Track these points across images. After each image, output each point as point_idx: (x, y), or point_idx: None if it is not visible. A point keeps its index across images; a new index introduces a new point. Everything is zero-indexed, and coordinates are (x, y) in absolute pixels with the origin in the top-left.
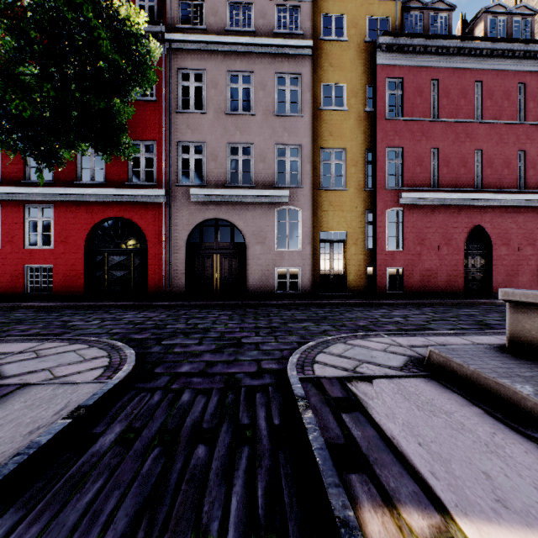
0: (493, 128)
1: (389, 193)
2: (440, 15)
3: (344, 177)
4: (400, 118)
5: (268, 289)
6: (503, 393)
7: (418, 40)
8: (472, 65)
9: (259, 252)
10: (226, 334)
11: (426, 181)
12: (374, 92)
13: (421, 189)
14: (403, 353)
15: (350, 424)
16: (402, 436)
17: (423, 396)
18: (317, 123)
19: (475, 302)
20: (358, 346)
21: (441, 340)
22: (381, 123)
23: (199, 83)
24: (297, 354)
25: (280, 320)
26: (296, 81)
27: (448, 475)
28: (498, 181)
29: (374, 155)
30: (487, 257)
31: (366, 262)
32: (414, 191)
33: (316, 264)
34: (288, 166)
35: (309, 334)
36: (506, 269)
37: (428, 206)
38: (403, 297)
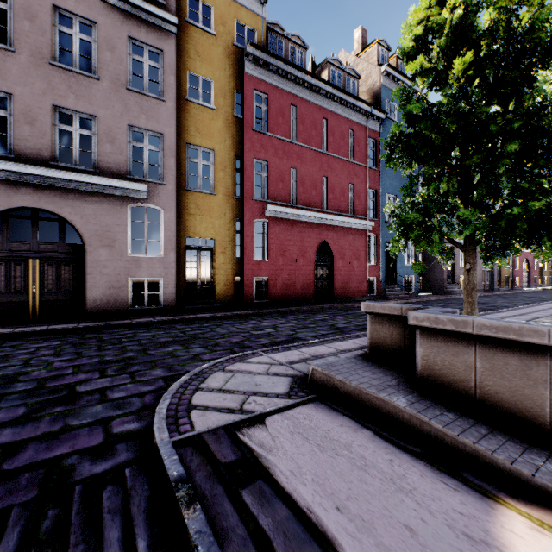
0: (334, 160)
1: (256, 204)
2: (297, 49)
3: (212, 181)
4: (266, 133)
5: (119, 305)
6: (384, 408)
7: (281, 64)
8: (321, 103)
9: (105, 258)
10: (48, 383)
11: (287, 197)
12: (242, 100)
13: (283, 204)
14: (286, 373)
15: (255, 506)
16: (317, 503)
17: (319, 428)
18: (182, 114)
19: (324, 307)
20: (239, 372)
21: (313, 350)
22: (249, 133)
23: (1, 3)
24: (166, 400)
25: (137, 347)
26: (156, 60)
27: (380, 550)
28: (337, 206)
29: (242, 164)
30: (330, 268)
31: (234, 272)
32: (277, 205)
33: (181, 273)
34: (147, 156)
35: (178, 362)
36: (342, 278)
37: (289, 220)
38: (269, 305)
